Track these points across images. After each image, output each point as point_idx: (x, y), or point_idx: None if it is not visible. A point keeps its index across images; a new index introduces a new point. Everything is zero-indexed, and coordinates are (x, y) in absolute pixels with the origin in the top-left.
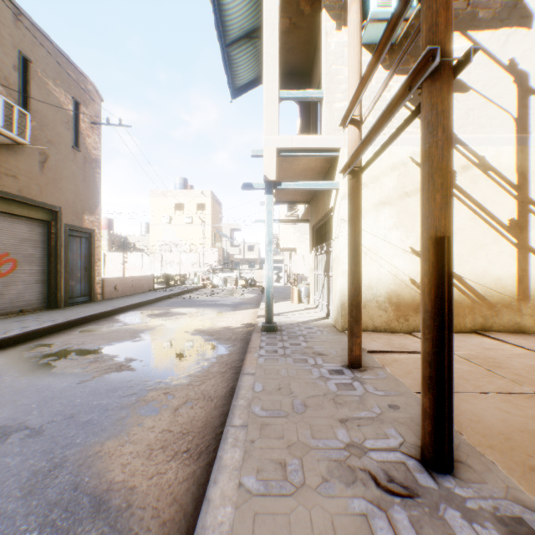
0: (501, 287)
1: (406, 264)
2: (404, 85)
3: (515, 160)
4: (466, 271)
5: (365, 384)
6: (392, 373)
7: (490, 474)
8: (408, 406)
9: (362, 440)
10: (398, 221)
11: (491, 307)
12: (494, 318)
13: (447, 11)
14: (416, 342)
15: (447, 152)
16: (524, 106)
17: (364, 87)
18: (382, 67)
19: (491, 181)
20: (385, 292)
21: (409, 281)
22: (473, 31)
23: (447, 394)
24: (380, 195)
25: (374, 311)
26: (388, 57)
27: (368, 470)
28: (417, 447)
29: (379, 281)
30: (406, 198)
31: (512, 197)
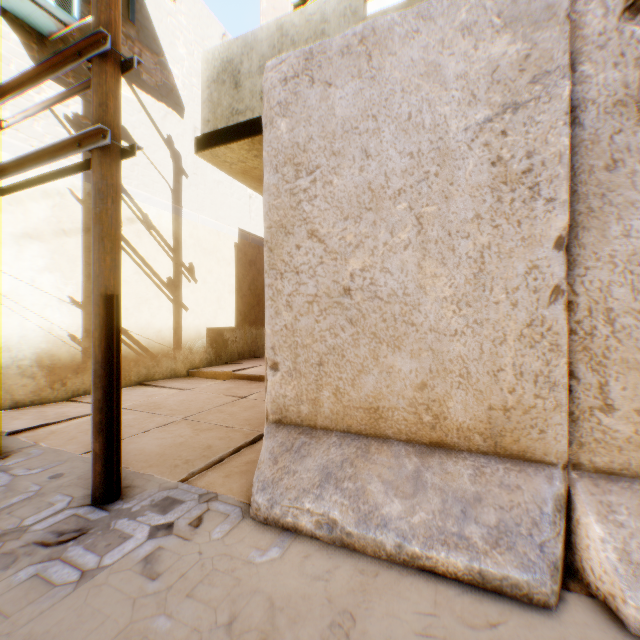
0: (163, 339)
1: (65, 317)
2: (75, 138)
3: (173, 226)
4: (133, 324)
5: (14, 470)
6: (51, 446)
7: (150, 483)
8: (76, 469)
9: (21, 523)
10: (54, 262)
11: (154, 357)
12: (157, 367)
13: (118, 100)
14: (80, 406)
15: (118, 222)
16: (179, 182)
17: (12, 92)
18: (29, 55)
19: (155, 240)
20: (35, 353)
21: (69, 337)
22: (139, 88)
23: (118, 432)
24: (27, 224)
25: (15, 380)
26: (39, 48)
27: (34, 542)
28: (89, 496)
29: (25, 339)
30: (65, 237)
31: (171, 258)
